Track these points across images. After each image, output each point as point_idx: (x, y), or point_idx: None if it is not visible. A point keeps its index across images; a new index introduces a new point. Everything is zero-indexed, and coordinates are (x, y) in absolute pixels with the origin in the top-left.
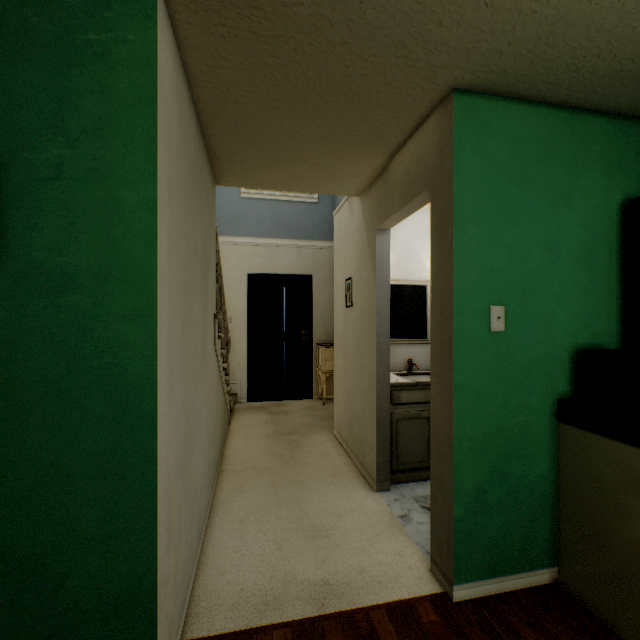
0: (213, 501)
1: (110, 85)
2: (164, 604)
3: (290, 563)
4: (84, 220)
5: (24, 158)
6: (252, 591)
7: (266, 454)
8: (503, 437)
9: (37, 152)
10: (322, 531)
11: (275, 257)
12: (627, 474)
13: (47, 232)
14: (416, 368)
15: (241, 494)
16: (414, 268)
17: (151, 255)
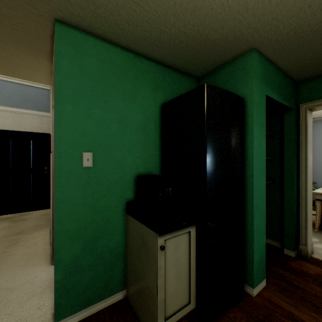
0: None
1: None
2: None
3: None
4: None
5: None
6: None
7: None
8: (93, 226)
9: None
10: None
11: (23, 120)
12: (142, 238)
13: None
14: None
15: None
16: None
17: None
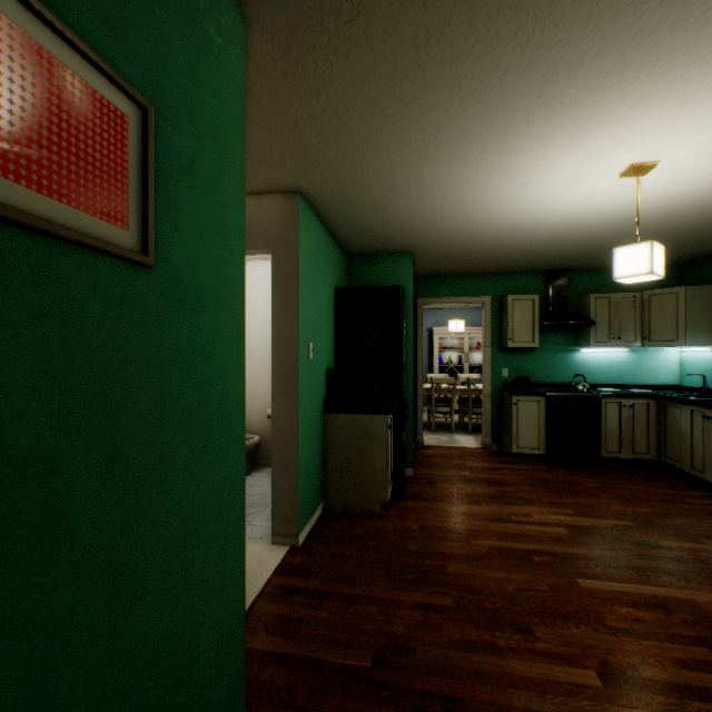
0: None
1: (223, 96)
2: None
3: None
4: (209, 232)
5: (168, 133)
6: None
7: None
8: (312, 427)
9: (178, 132)
10: None
11: None
12: (361, 429)
13: (185, 236)
14: None
15: None
16: None
17: (243, 283)
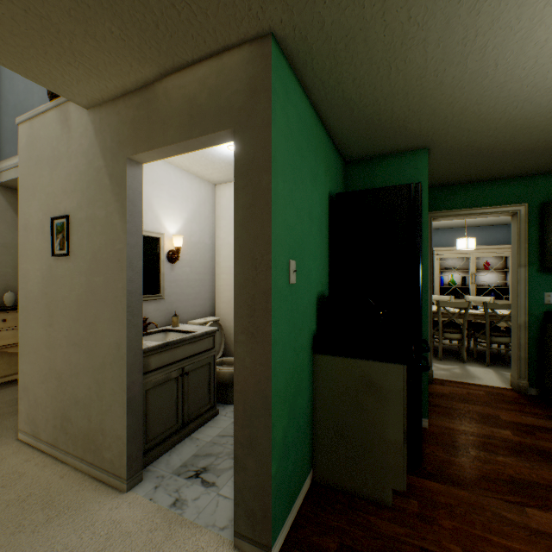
0: None
1: None
2: None
3: None
4: None
5: None
6: None
7: None
8: (294, 379)
9: None
10: None
11: None
12: (364, 380)
13: None
14: (150, 327)
15: None
16: (148, 217)
17: None
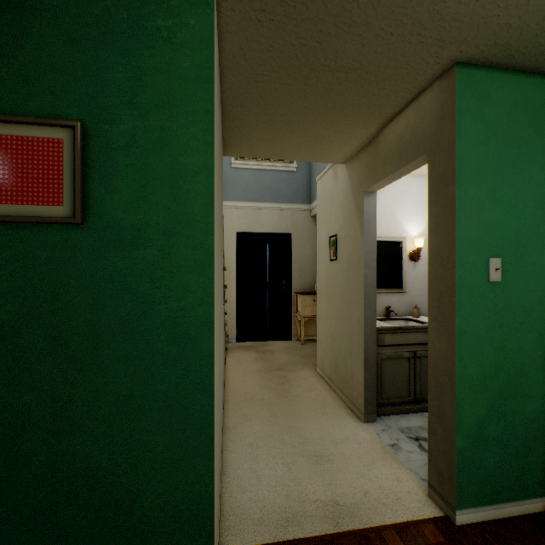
0: (224, 427)
1: (175, 65)
2: (215, 520)
3: (301, 484)
4: (154, 183)
5: (105, 130)
6: (272, 508)
7: (261, 387)
8: (500, 377)
9: (115, 124)
10: (323, 456)
11: (260, 218)
12: None
13: (123, 194)
14: (393, 314)
15: (246, 422)
16: (391, 226)
17: (209, 213)
